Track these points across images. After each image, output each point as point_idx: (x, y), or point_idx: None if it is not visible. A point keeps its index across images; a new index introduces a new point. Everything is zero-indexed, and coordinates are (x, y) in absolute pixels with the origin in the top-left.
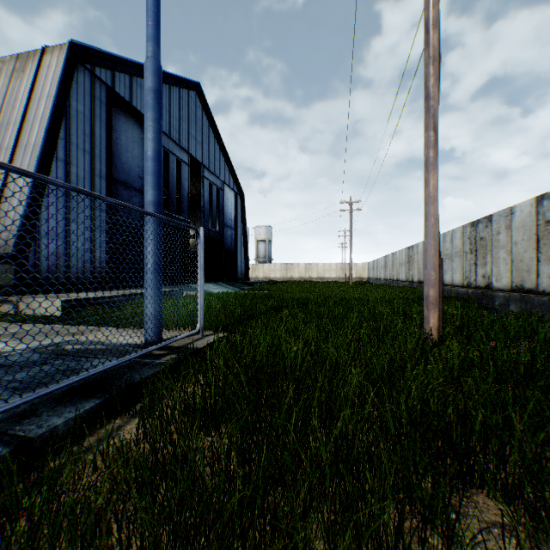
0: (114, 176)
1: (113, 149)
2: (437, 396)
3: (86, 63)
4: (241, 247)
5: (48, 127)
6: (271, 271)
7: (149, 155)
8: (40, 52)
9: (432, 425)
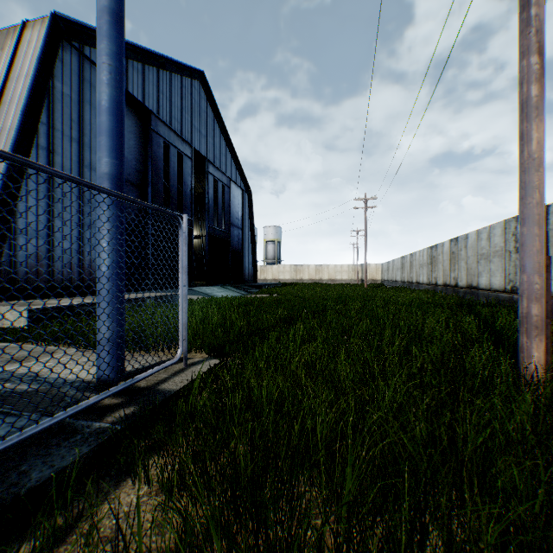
0: None
1: None
2: None
3: (73, 40)
4: (249, 248)
5: (25, 109)
6: (281, 273)
7: (102, 105)
8: (20, 27)
9: None
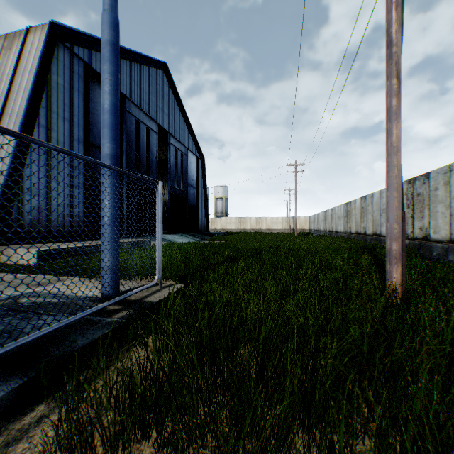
0: (91, 141)
1: (90, 118)
2: (453, 393)
3: (65, 41)
4: (202, 204)
5: (30, 96)
6: (228, 224)
7: (105, 107)
8: (25, 32)
9: (449, 435)
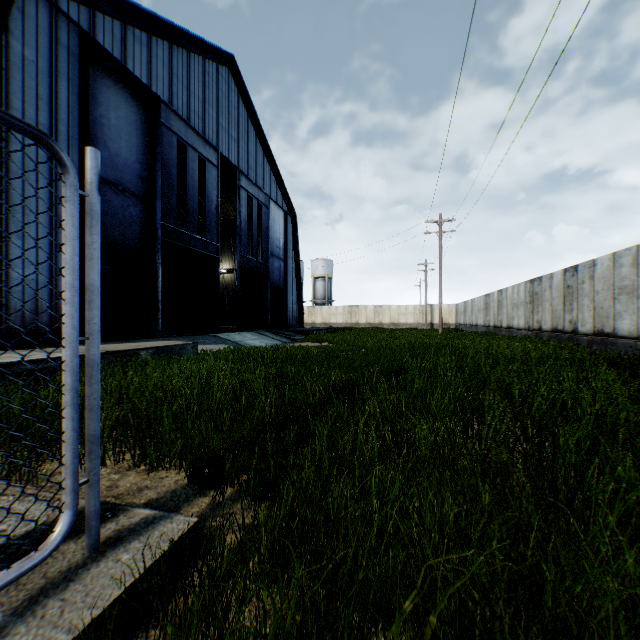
0: None
1: (94, 132)
2: None
3: None
4: (293, 284)
5: None
6: (332, 316)
7: None
8: None
9: None
